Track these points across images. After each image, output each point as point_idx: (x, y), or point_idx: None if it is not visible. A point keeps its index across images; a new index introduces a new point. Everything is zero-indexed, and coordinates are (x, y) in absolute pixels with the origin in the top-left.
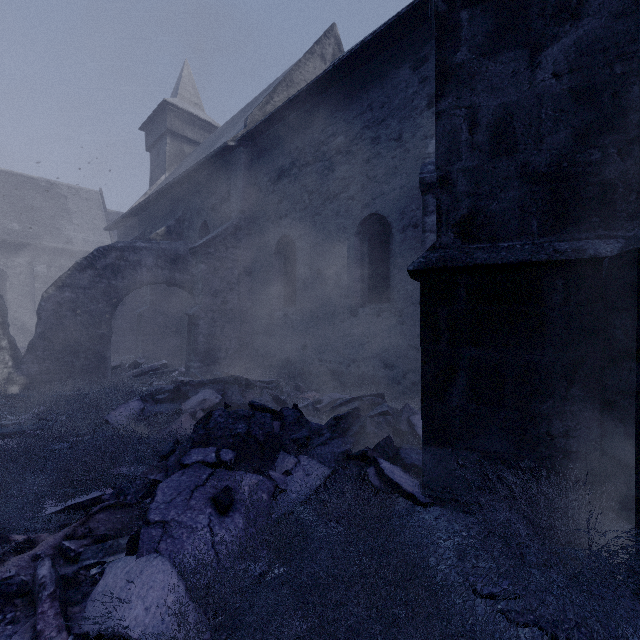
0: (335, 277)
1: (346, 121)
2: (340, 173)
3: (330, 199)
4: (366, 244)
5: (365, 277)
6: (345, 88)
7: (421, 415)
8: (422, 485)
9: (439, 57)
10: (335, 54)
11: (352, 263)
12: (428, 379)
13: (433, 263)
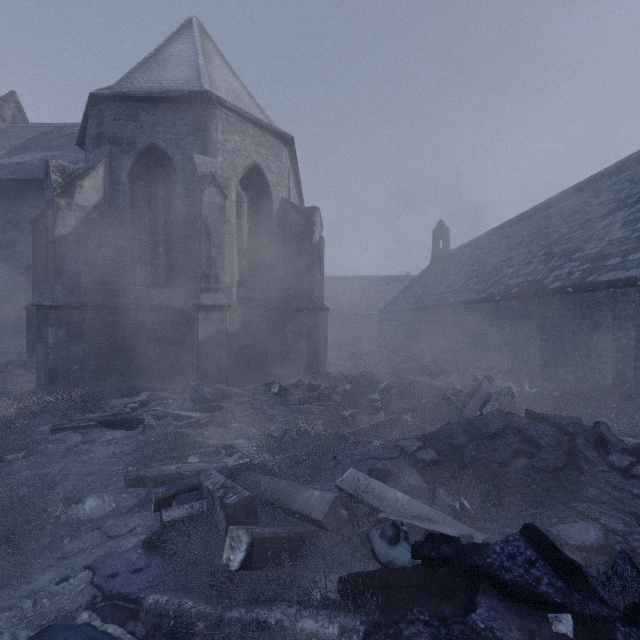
0: (7, 297)
1: (15, 207)
2: (11, 236)
3: (3, 249)
4: (30, 280)
5: (30, 298)
6: (14, 187)
7: (27, 350)
8: (27, 370)
9: (34, 249)
10: (16, 116)
11: (20, 290)
12: (29, 340)
13: (30, 308)
